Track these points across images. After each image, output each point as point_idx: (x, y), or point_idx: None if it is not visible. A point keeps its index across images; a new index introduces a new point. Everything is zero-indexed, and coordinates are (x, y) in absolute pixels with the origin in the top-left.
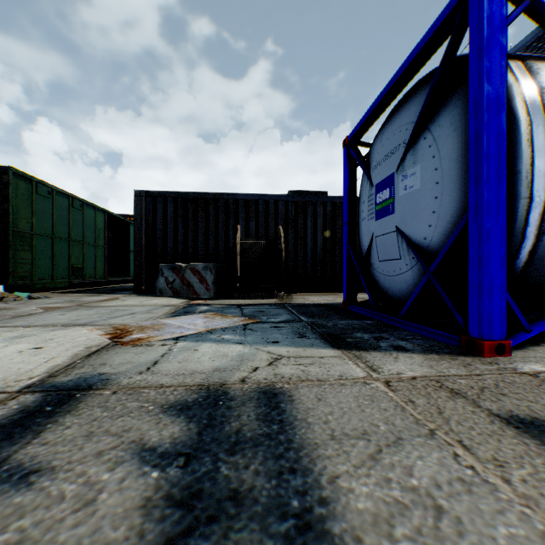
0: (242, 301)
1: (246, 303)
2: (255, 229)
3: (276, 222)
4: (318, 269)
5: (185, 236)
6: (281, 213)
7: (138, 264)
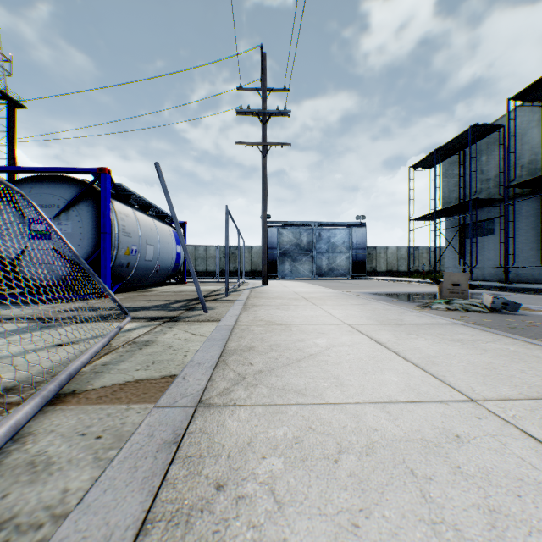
0: None
1: None
2: None
3: None
4: None
5: None
6: None
7: None
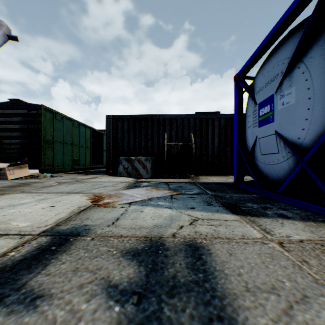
0: (168, 179)
1: (171, 181)
2: (175, 136)
3: (188, 131)
4: (215, 160)
5: (134, 141)
6: (191, 125)
7: (108, 157)
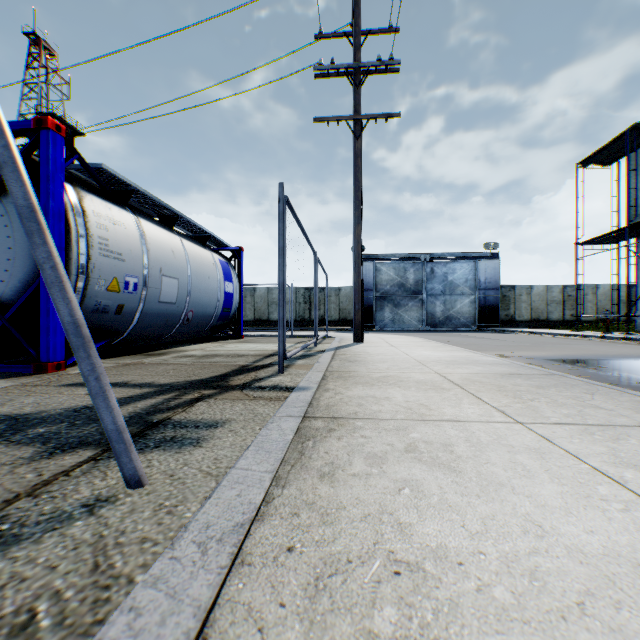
0: None
1: None
2: None
3: None
4: None
5: None
6: None
7: None
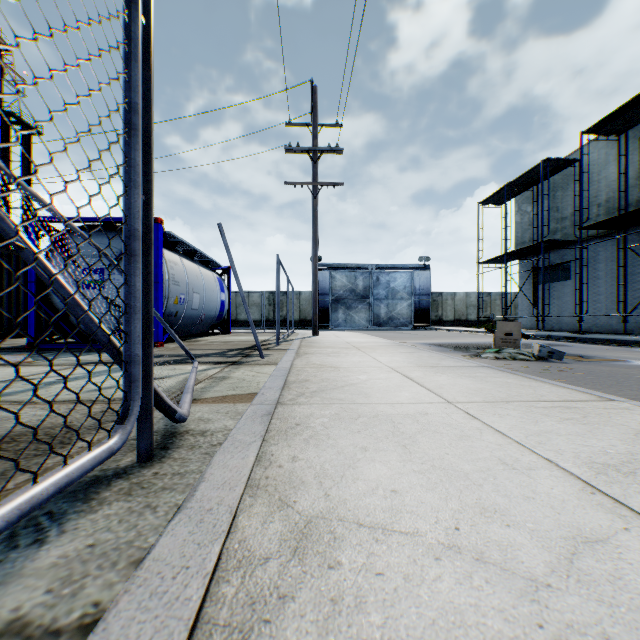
0: None
1: None
2: None
3: None
4: None
5: None
6: None
7: None
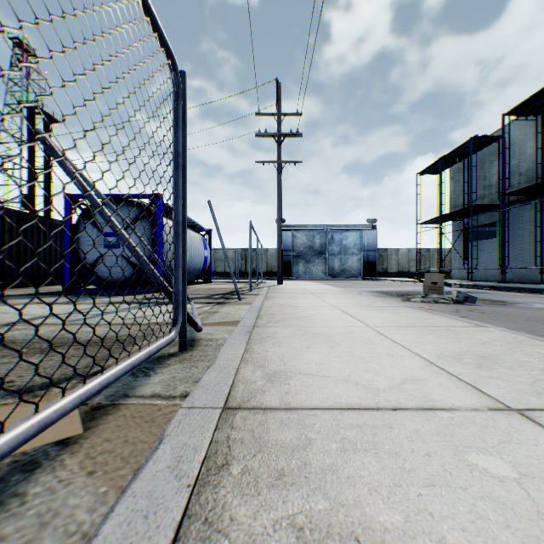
0: None
1: None
2: None
3: None
4: None
5: None
6: None
7: None
